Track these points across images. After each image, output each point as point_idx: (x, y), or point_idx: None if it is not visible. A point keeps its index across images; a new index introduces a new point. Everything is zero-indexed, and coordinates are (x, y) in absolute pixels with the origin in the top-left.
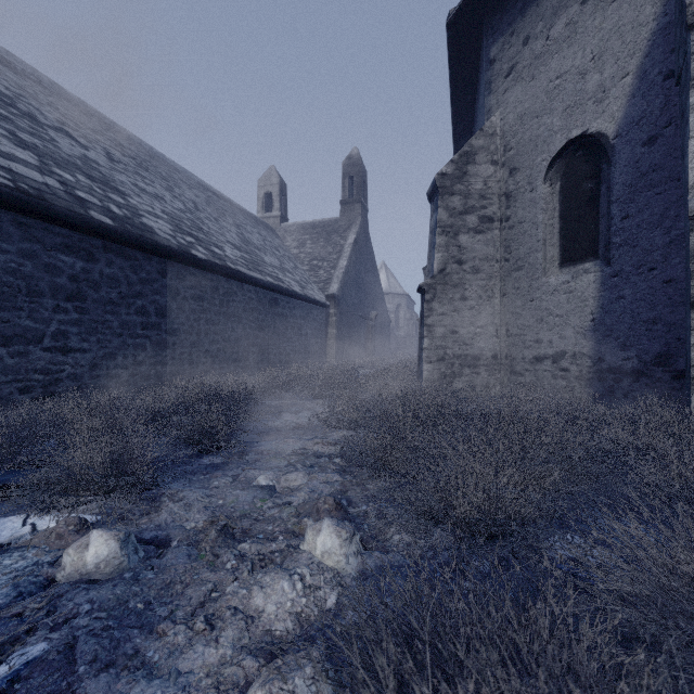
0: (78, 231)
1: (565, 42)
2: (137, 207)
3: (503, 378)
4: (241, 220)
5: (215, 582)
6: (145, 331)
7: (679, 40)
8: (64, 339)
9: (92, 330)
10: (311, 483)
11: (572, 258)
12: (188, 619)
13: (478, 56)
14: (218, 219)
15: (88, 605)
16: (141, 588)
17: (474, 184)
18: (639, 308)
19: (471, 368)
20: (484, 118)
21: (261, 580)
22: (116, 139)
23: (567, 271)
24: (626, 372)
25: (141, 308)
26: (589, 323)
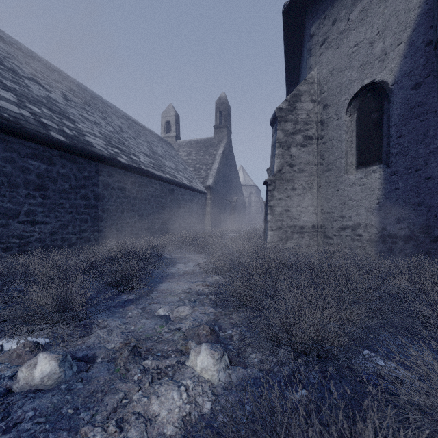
0: (42, 145)
1: (360, 23)
2: (82, 130)
3: (319, 241)
4: (150, 138)
5: (125, 392)
6: (87, 210)
7: (437, 19)
8: (33, 216)
9: (52, 209)
10: (194, 313)
11: (364, 163)
12: (104, 422)
13: (303, 33)
14: (135, 138)
15: (32, 412)
16: (72, 396)
17: (300, 115)
18: (409, 195)
19: (298, 234)
20: (306, 72)
21: (158, 390)
22: (70, 86)
23: (361, 171)
24: (400, 237)
25: (84, 195)
26: (375, 205)
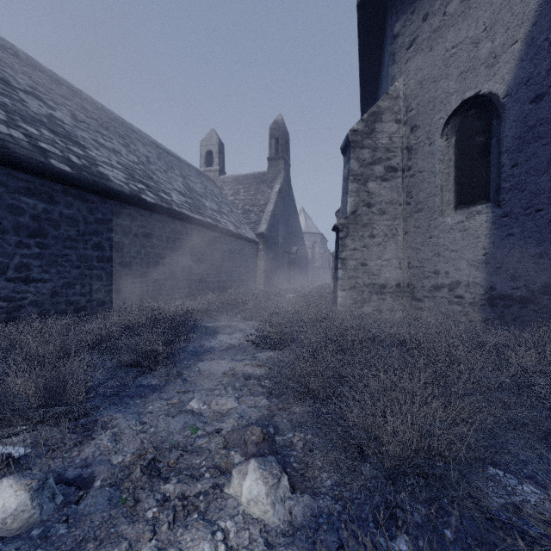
0: (39, 177)
1: (460, 17)
2: (95, 158)
3: (405, 304)
4: (186, 172)
5: (130, 541)
6: (101, 263)
7: None
8: (26, 271)
9: (53, 262)
10: (240, 407)
11: (465, 201)
12: None
13: (383, 34)
14: (167, 171)
15: None
16: (47, 550)
17: (381, 139)
18: (527, 244)
19: (378, 295)
20: (388, 84)
21: (181, 539)
22: (82, 104)
23: (461, 213)
24: (515, 299)
25: (97, 244)
26: (481, 257)
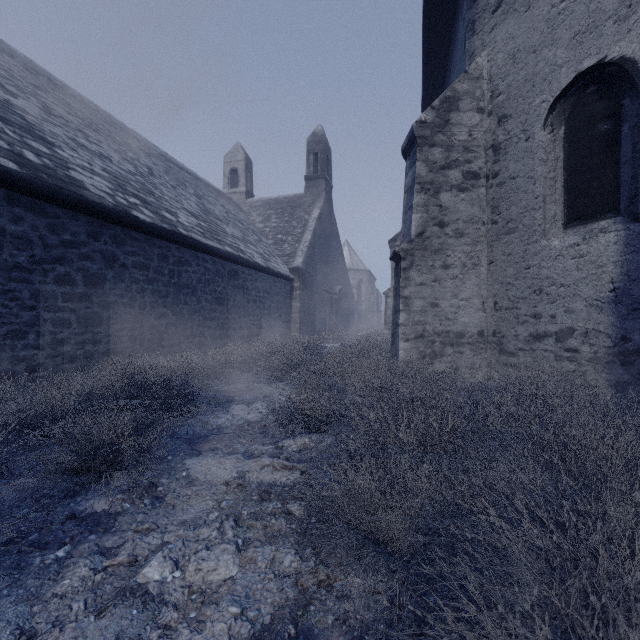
0: None
1: None
2: (66, 160)
3: (490, 358)
4: (203, 192)
5: None
6: (70, 303)
7: None
8: None
9: None
10: (242, 578)
11: (581, 216)
12: None
13: (455, 3)
14: (176, 187)
15: None
16: None
17: (457, 135)
18: None
19: (454, 346)
20: (465, 64)
21: None
22: (65, 99)
23: (575, 232)
24: None
25: (63, 276)
26: (608, 294)
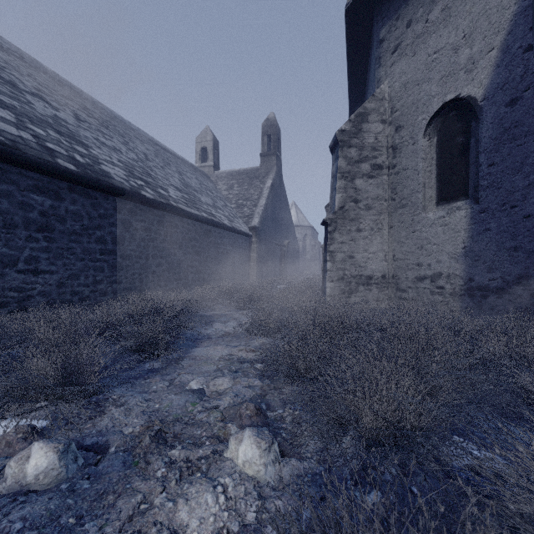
0: (47, 175)
1: (441, 24)
2: (97, 157)
3: (390, 294)
4: (182, 168)
5: (144, 493)
6: (103, 256)
7: None
8: (35, 263)
9: (59, 255)
10: (235, 387)
11: (446, 198)
12: None
13: (370, 38)
14: (164, 167)
15: (20, 523)
16: (75, 500)
17: (367, 139)
18: (502, 238)
19: (364, 285)
20: (374, 86)
21: (187, 492)
22: (83, 104)
23: (443, 208)
24: (492, 290)
25: (100, 238)
26: (461, 250)
